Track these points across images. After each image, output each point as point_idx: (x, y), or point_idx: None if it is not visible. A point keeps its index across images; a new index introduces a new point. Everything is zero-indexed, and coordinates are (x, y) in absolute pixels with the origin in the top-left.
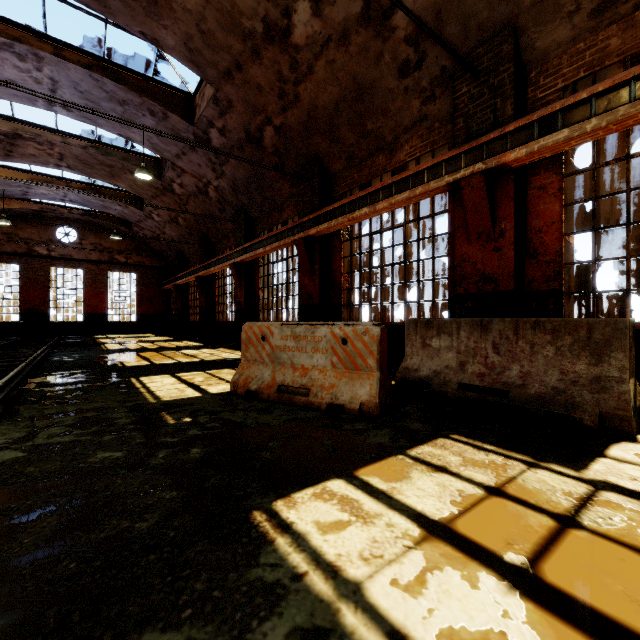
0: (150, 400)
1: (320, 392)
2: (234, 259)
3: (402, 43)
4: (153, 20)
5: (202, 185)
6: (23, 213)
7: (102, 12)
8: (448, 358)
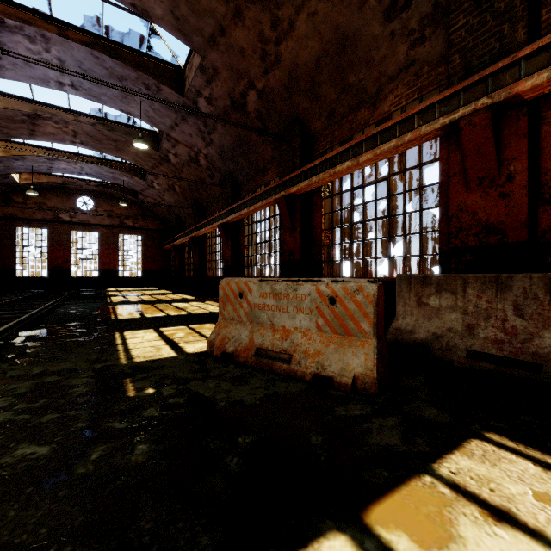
0: (121, 361)
1: (303, 359)
2: (222, 220)
3: None
4: None
5: (193, 154)
6: (50, 186)
7: None
8: (451, 319)
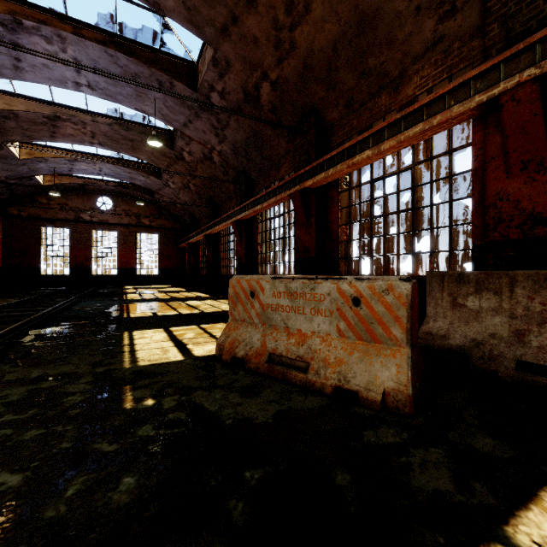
0: (125, 364)
1: (323, 369)
2: (235, 217)
3: None
4: None
5: (207, 151)
6: (72, 187)
7: None
8: (494, 324)
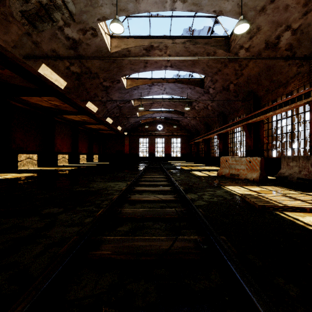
0: (197, 175)
1: (242, 175)
2: (218, 132)
3: (284, 51)
4: (193, 67)
5: (205, 105)
6: (149, 122)
7: (180, 70)
8: (295, 169)
